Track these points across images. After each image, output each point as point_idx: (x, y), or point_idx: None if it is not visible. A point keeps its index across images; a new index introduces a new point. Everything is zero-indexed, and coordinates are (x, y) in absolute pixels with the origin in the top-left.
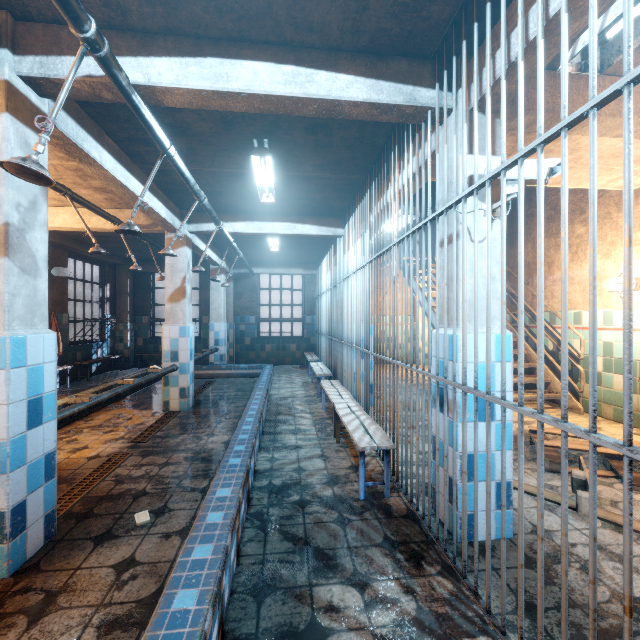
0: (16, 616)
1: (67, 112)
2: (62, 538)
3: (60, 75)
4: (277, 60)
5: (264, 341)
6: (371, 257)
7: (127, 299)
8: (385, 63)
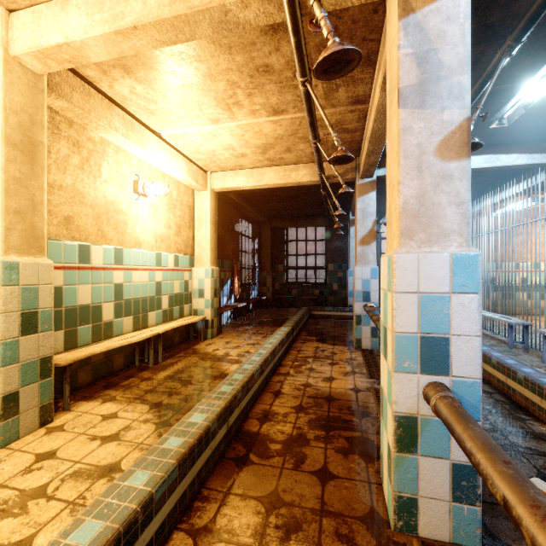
0: None
1: None
2: None
3: None
4: None
5: None
6: None
7: (269, 250)
8: None
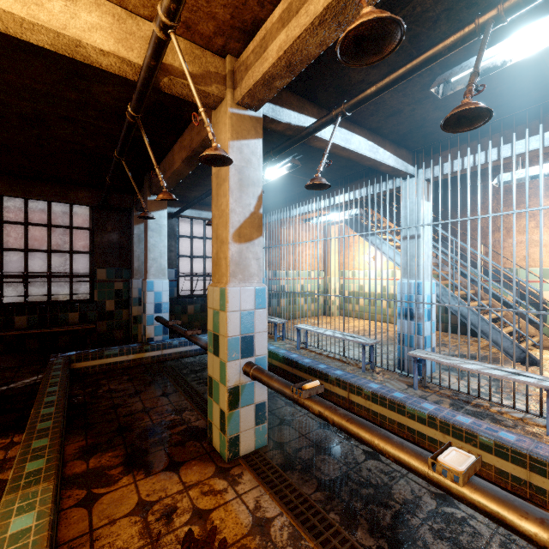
0: None
1: None
2: None
3: None
4: None
5: (186, 301)
6: None
7: None
8: None
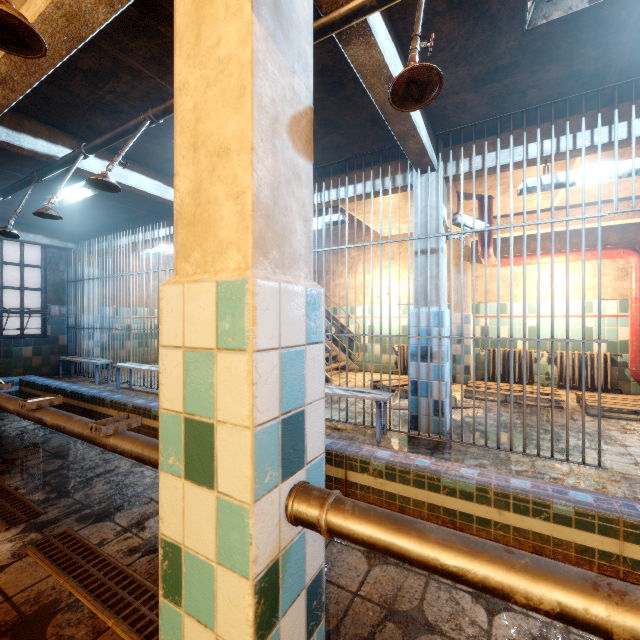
0: None
1: None
2: None
3: None
4: None
5: None
6: None
7: None
8: (428, 124)
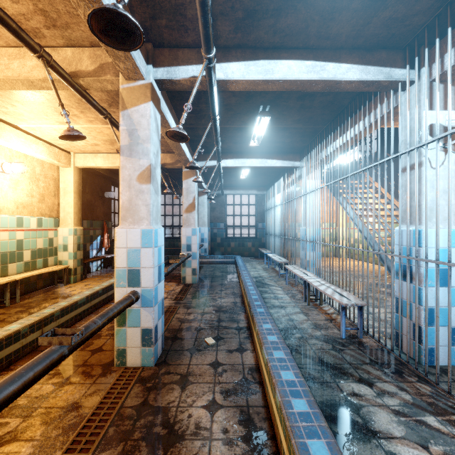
0: (172, 384)
1: (163, 97)
2: (169, 349)
3: (177, 77)
4: (302, 58)
5: (230, 240)
6: (332, 180)
7: None
8: (371, 54)
